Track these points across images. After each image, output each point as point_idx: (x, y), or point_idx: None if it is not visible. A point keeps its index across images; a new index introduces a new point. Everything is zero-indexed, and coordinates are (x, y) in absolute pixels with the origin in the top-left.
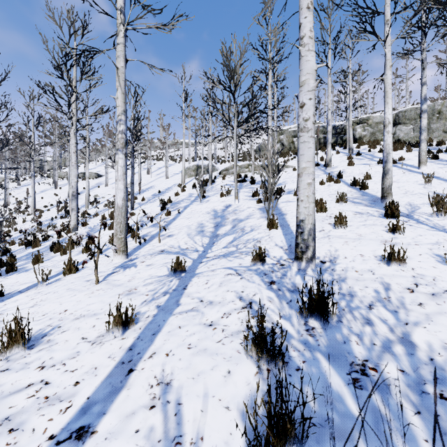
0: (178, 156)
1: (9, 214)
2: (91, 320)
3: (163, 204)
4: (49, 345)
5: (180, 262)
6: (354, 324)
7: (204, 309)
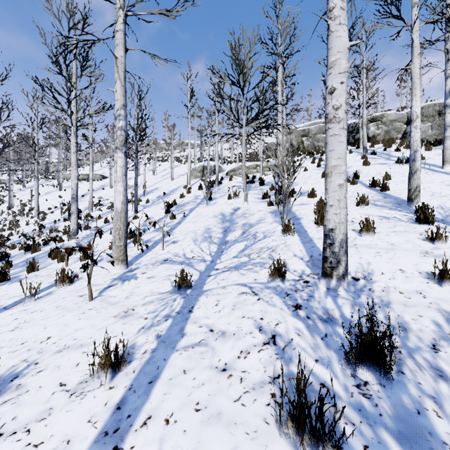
0: (183, 157)
1: (13, 216)
2: (75, 355)
3: (168, 206)
4: (17, 394)
5: (185, 276)
6: (422, 377)
7: (215, 343)
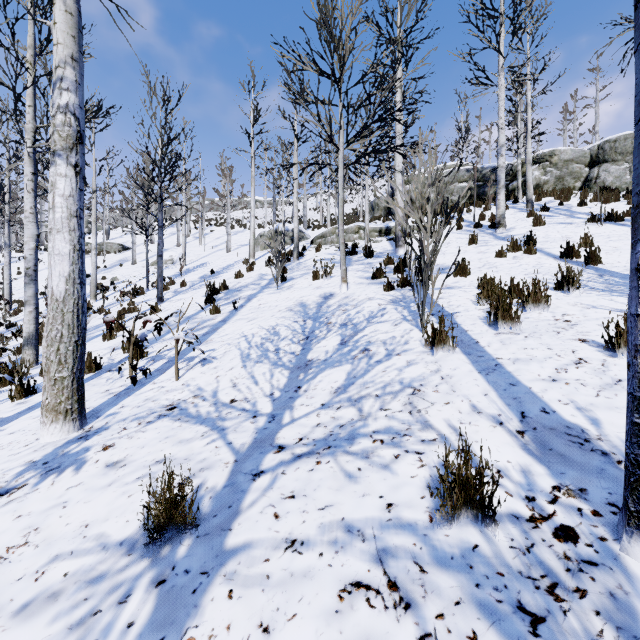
0: (248, 220)
1: None
2: None
3: (210, 292)
4: None
5: (177, 494)
6: None
7: None
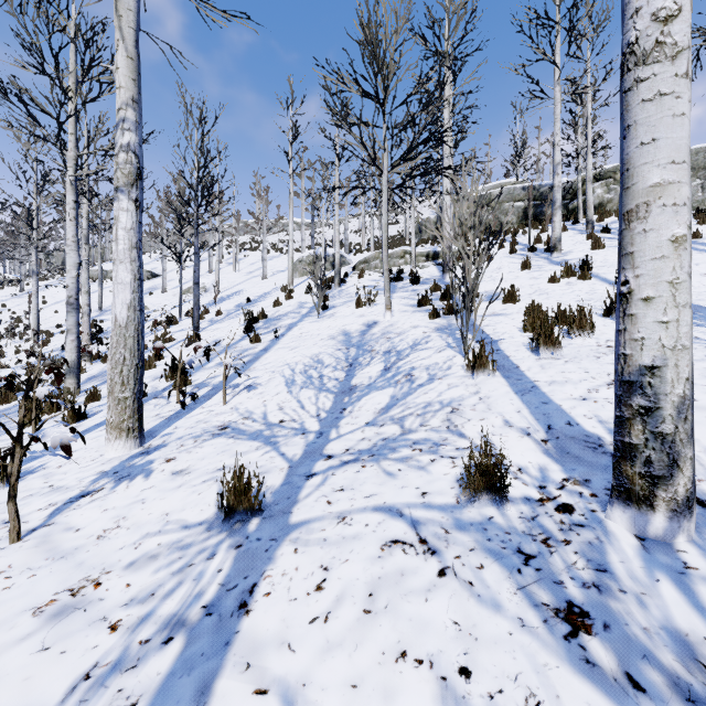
0: (285, 244)
1: None
2: None
3: (249, 321)
4: None
5: (246, 484)
6: None
7: None
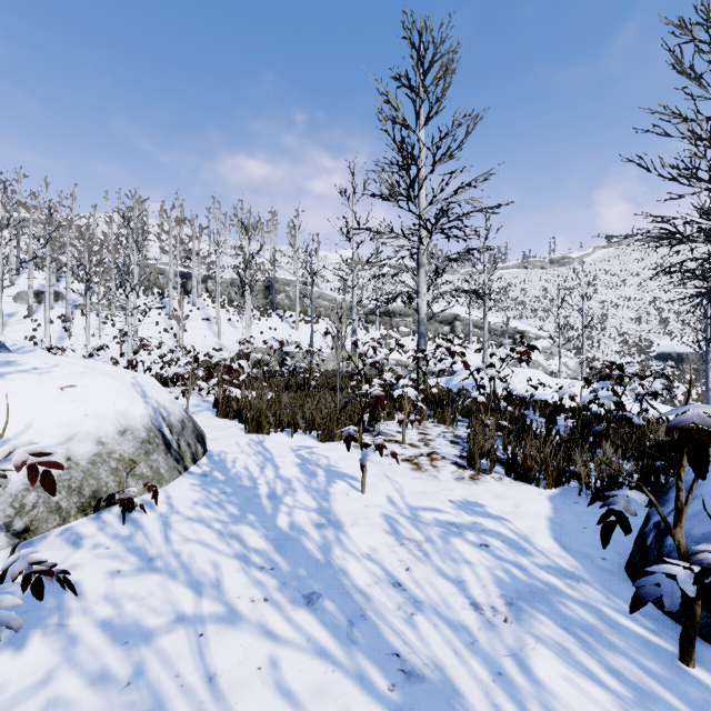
0: None
1: None
2: None
3: (36, 341)
4: None
5: None
6: None
7: None
